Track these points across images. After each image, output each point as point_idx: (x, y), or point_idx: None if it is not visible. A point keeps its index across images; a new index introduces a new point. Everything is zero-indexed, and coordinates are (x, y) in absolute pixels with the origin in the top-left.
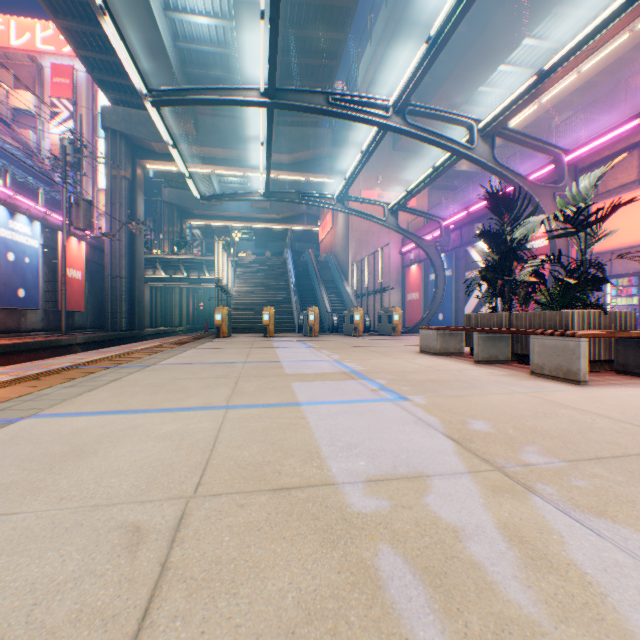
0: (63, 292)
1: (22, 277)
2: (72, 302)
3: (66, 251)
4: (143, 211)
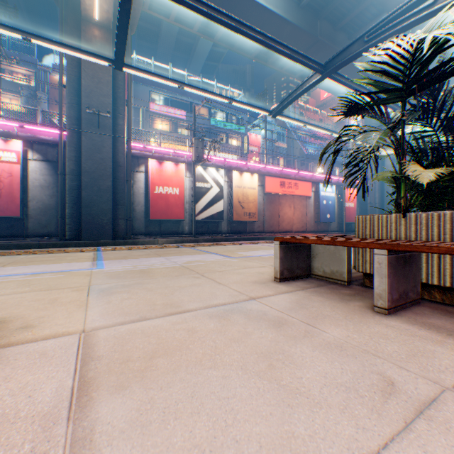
0: (343, 214)
1: (327, 209)
2: (348, 218)
3: (344, 196)
4: (388, 162)
